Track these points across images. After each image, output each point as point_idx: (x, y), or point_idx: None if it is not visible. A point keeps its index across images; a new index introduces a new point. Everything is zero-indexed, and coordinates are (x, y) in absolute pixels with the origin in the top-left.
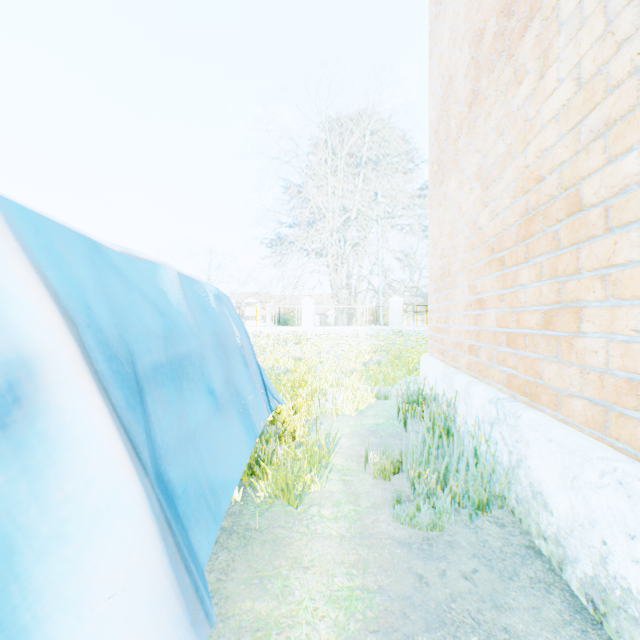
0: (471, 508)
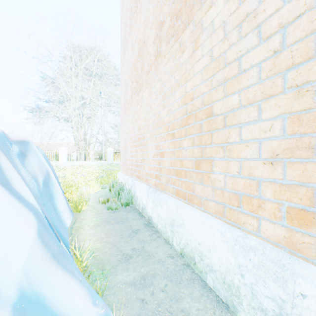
0: (125, 204)
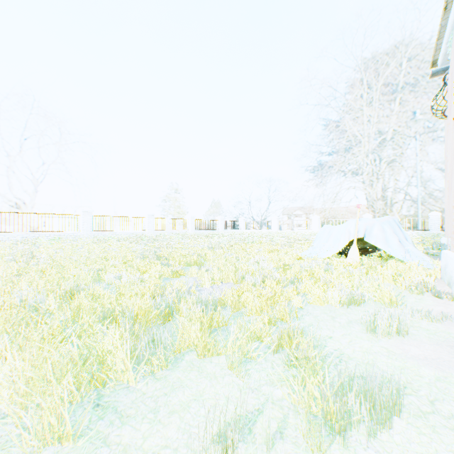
0: None
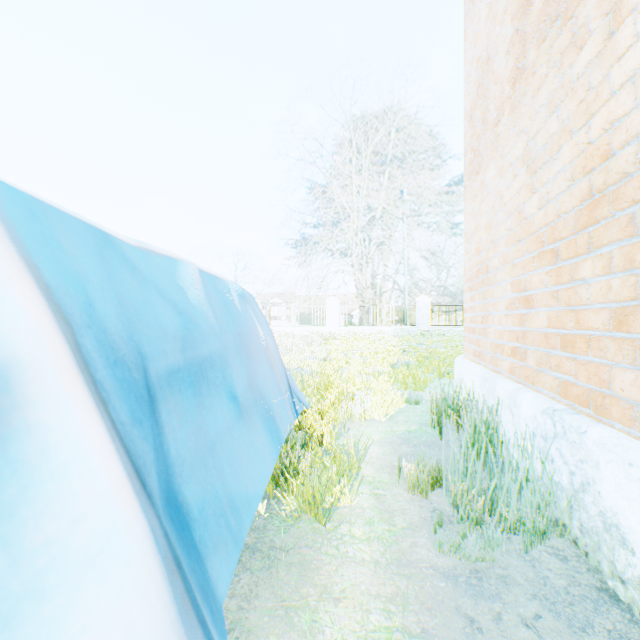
0: (526, 536)
